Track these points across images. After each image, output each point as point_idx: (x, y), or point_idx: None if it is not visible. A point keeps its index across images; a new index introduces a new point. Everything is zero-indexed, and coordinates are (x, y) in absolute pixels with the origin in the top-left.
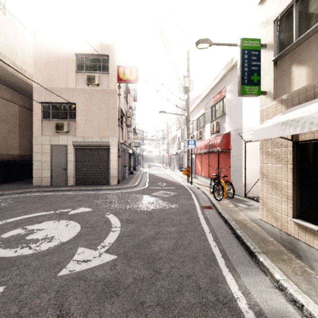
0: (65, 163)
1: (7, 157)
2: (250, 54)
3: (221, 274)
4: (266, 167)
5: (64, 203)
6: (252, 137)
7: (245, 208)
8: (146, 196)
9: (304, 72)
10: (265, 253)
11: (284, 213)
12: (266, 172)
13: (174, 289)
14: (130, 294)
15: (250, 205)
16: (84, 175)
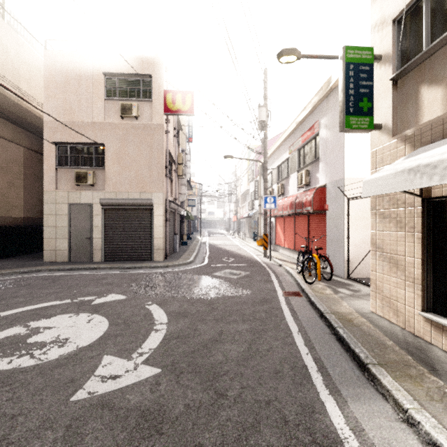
0: (90, 230)
1: (7, 221)
2: (358, 70)
3: (318, 398)
4: (381, 235)
5: (86, 288)
6: (362, 192)
7: (348, 295)
8: (206, 277)
9: (440, 95)
10: (382, 365)
11: (409, 304)
12: (381, 243)
13: (247, 424)
14: (180, 431)
15: (356, 291)
16: (116, 247)
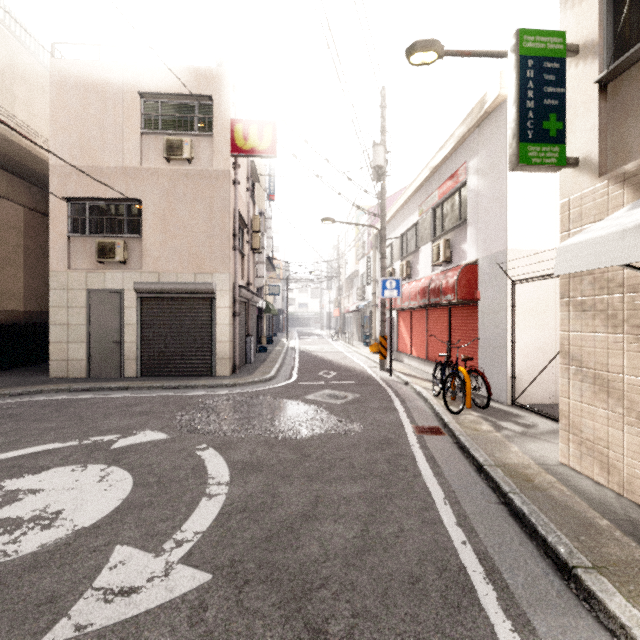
0: (119, 330)
1: None
2: (541, 69)
3: None
4: (578, 339)
5: (107, 421)
6: (556, 266)
7: (518, 433)
8: (293, 402)
9: None
10: (600, 568)
11: (632, 454)
12: (578, 352)
13: None
14: None
15: (529, 425)
16: (159, 355)
